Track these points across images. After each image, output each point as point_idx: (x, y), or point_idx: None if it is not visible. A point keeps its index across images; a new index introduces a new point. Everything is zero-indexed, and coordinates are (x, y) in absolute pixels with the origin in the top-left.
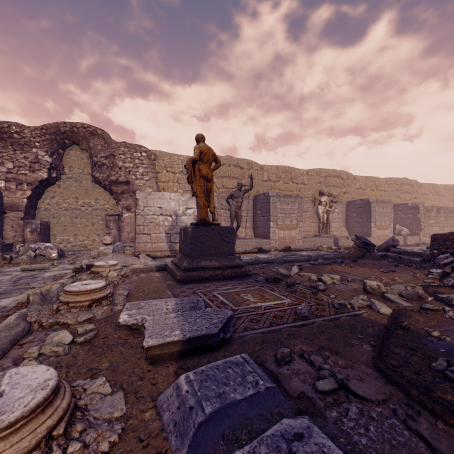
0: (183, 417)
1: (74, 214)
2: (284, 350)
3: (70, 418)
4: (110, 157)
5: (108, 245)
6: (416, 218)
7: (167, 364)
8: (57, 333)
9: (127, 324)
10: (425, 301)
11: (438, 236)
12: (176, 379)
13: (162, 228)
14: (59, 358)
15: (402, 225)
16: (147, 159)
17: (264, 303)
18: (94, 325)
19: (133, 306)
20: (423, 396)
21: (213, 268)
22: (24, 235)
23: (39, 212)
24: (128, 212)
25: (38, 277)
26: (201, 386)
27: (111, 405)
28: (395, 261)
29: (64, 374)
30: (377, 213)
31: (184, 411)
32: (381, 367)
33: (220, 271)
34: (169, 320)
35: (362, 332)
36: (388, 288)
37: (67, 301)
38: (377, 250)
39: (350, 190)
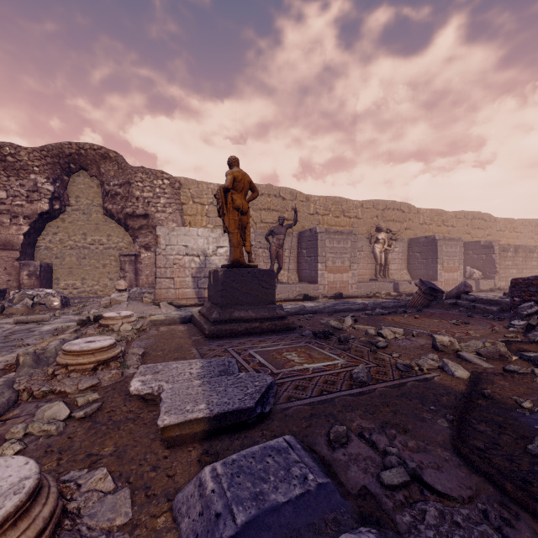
0: (207, 528)
1: (81, 254)
2: (339, 428)
3: (55, 530)
4: (125, 185)
5: (123, 291)
6: (490, 258)
7: (189, 448)
8: (50, 405)
9: (139, 394)
10: (509, 360)
11: (520, 281)
12: (200, 468)
13: (187, 270)
14: (51, 440)
15: (474, 267)
16: (170, 188)
17: (312, 365)
18: (99, 394)
19: (148, 369)
20: (521, 492)
21: (249, 320)
22: (20, 280)
23: (39, 251)
24: (146, 251)
25: (35, 331)
26: (231, 484)
27: (111, 508)
28: (468, 310)
29: (54, 462)
30: (445, 252)
31: (208, 518)
32: (463, 450)
33: (257, 323)
34: (193, 389)
35: (434, 402)
36: (462, 344)
37: (65, 363)
38: (446, 297)
39: (412, 225)
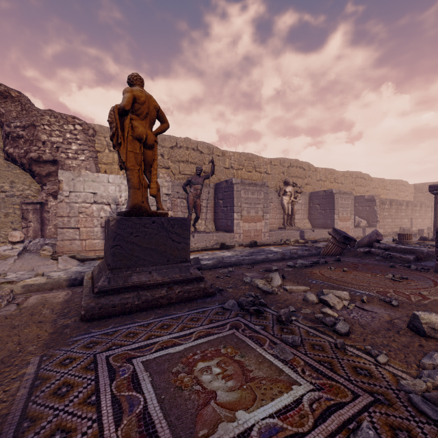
0: None
1: None
2: None
3: None
4: (29, 128)
5: (18, 243)
6: (372, 210)
7: None
8: None
9: None
10: None
11: None
12: None
13: (96, 219)
14: None
15: (359, 217)
16: (82, 134)
17: (255, 414)
18: None
19: None
20: None
21: (152, 286)
22: None
23: None
24: (55, 200)
25: None
26: None
27: None
28: (384, 259)
29: None
30: (340, 204)
31: None
32: None
33: (163, 291)
34: None
35: None
36: None
37: None
38: (358, 245)
39: (311, 181)
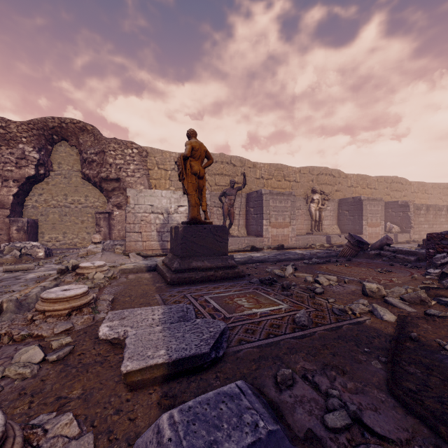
0: None
1: (63, 212)
2: (285, 371)
3: None
4: (100, 154)
5: (98, 243)
6: (406, 215)
7: (150, 391)
8: (27, 348)
9: (107, 338)
10: (429, 305)
11: (434, 235)
12: (159, 412)
13: (153, 226)
14: (25, 382)
15: (393, 223)
16: (138, 156)
17: (260, 310)
18: (72, 337)
19: (116, 315)
20: None
21: (205, 269)
22: (10, 234)
23: (26, 209)
24: (118, 210)
25: (21, 279)
26: (187, 432)
27: None
28: (389, 260)
29: (26, 405)
30: (369, 210)
31: None
32: (397, 393)
33: (212, 272)
34: (154, 335)
35: (368, 344)
36: (388, 290)
37: (43, 309)
38: (371, 248)
39: (341, 188)
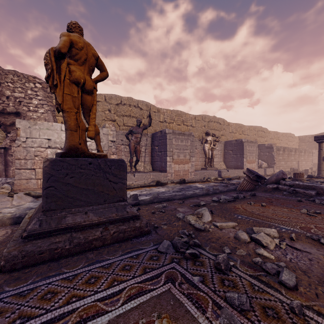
0: None
1: None
2: None
3: None
4: None
5: None
6: (271, 155)
7: None
8: None
9: None
10: None
11: None
12: None
13: None
14: None
15: (261, 160)
16: (42, 91)
17: None
18: None
19: None
20: None
21: (87, 226)
22: None
23: None
24: None
25: None
26: None
27: None
28: (291, 194)
29: None
30: (248, 150)
31: None
32: None
33: (97, 233)
34: None
35: None
36: None
37: None
38: (267, 182)
39: (225, 133)
